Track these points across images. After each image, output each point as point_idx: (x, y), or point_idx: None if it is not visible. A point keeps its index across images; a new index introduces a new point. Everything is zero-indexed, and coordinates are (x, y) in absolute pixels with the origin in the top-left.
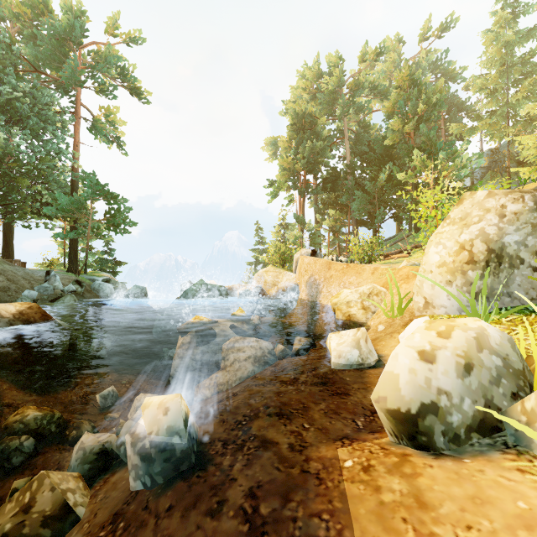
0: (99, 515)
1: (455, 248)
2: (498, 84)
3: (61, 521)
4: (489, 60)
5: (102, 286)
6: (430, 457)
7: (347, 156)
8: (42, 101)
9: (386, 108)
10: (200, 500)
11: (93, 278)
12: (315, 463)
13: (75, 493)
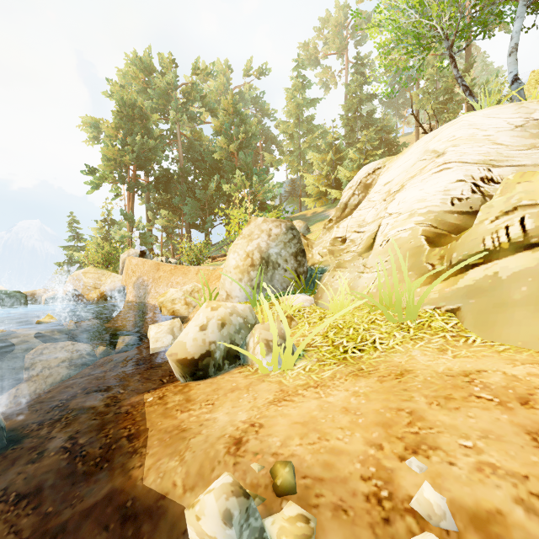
0: None
1: (244, 256)
2: (295, 132)
3: None
4: (289, 112)
5: None
6: (201, 381)
7: (181, 160)
8: None
9: (215, 126)
10: (18, 459)
11: None
12: (126, 407)
13: None
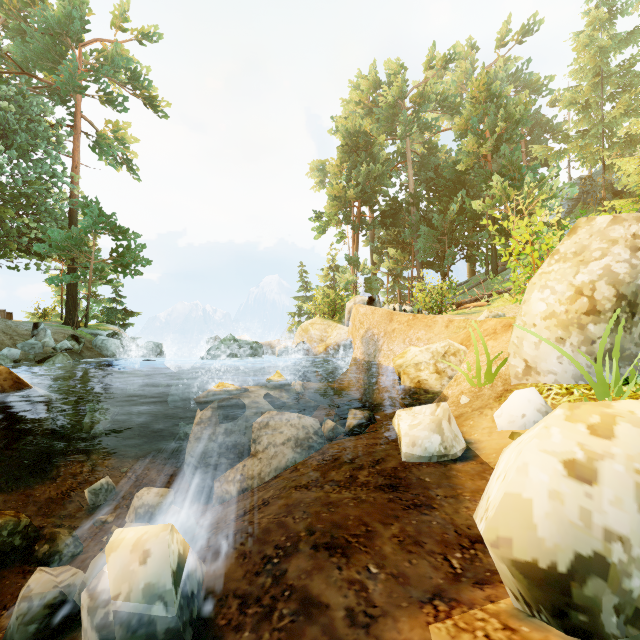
0: None
1: (568, 293)
2: (592, 98)
3: None
4: (580, 70)
5: (106, 342)
6: None
7: (410, 184)
8: (30, 111)
9: (458, 125)
10: None
11: (96, 333)
12: None
13: None
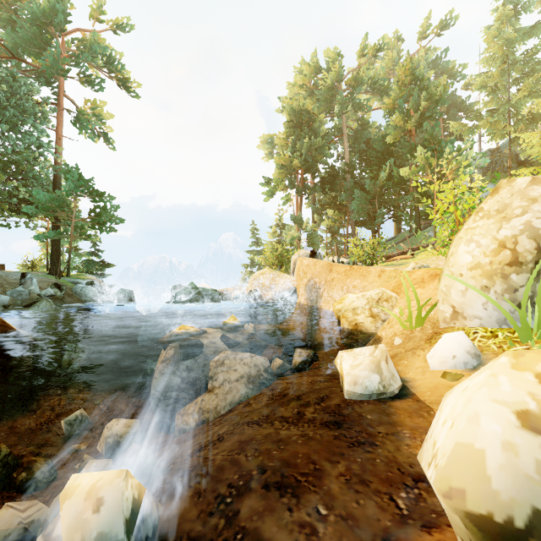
0: None
1: (492, 247)
2: (500, 82)
3: None
4: (490, 58)
5: (85, 290)
6: None
7: (346, 154)
8: (19, 90)
9: (386, 104)
10: None
11: (76, 281)
12: None
13: None
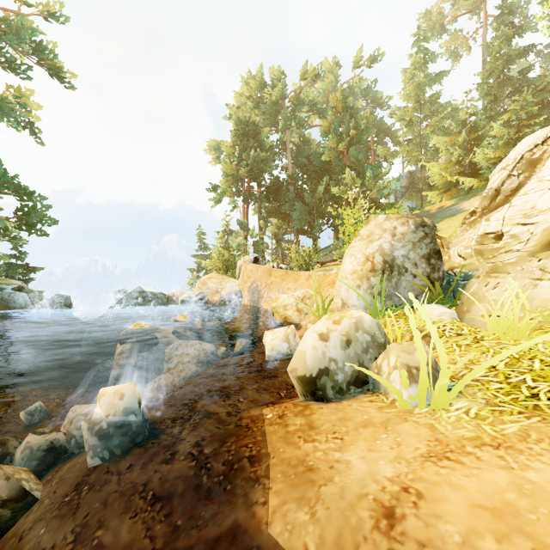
0: (59, 491)
1: (362, 259)
2: (414, 117)
3: (20, 502)
4: (407, 95)
5: (14, 296)
6: (323, 404)
7: (289, 167)
8: None
9: (323, 127)
10: (156, 456)
11: None
12: (246, 420)
13: (29, 482)
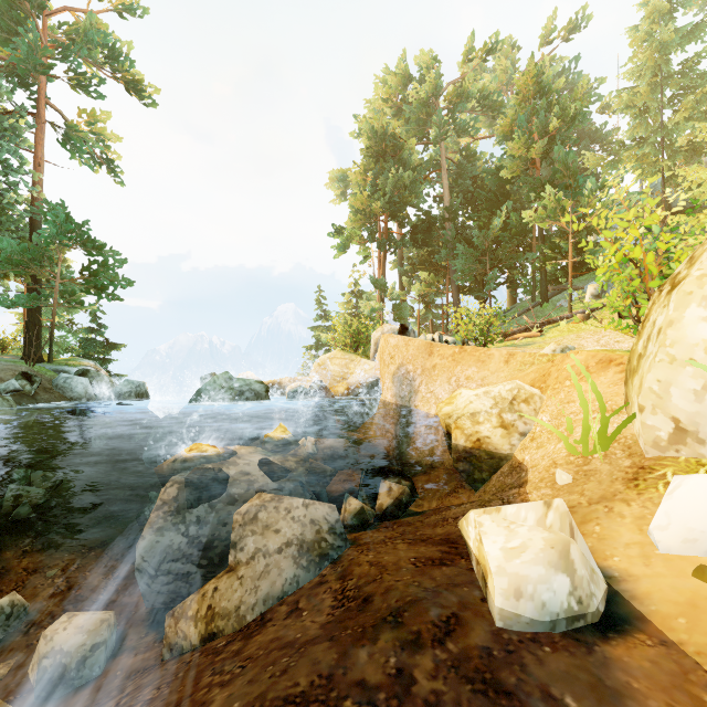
0: None
1: None
2: (650, 101)
3: None
4: (637, 69)
5: (71, 382)
6: None
7: (445, 196)
8: None
9: (502, 126)
10: None
11: (61, 369)
12: None
13: None
